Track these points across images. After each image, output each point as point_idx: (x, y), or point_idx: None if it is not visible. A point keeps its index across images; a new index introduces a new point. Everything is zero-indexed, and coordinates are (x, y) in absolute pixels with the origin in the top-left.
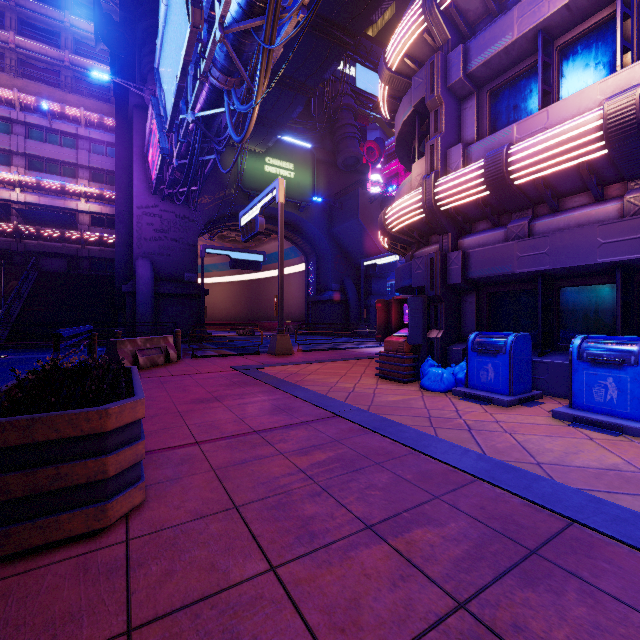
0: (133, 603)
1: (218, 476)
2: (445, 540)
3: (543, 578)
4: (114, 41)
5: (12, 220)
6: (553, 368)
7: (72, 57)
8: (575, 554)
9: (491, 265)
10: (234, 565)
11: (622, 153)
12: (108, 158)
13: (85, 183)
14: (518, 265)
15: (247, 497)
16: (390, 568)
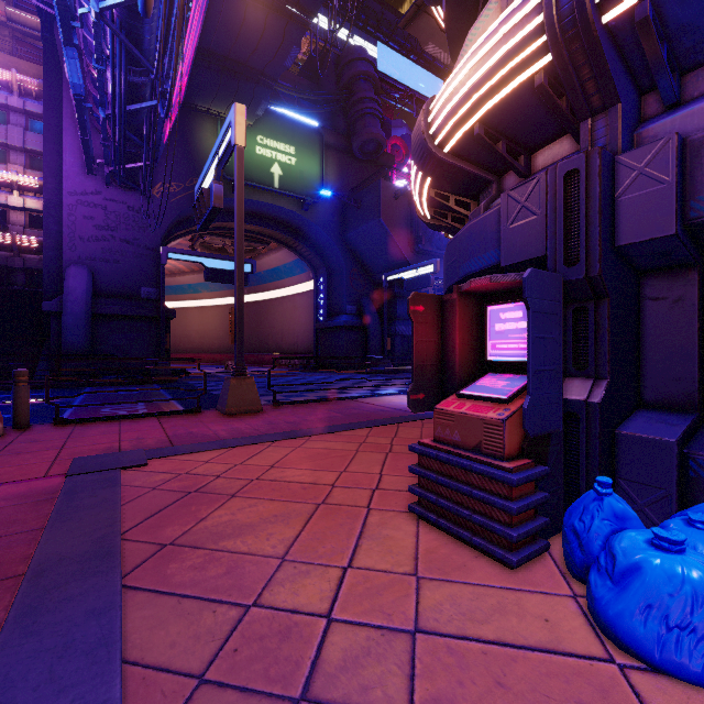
0: None
1: None
2: None
3: None
4: None
5: None
6: None
7: (10, 10)
8: None
9: None
10: None
11: None
12: None
13: (19, 170)
14: None
15: None
16: None
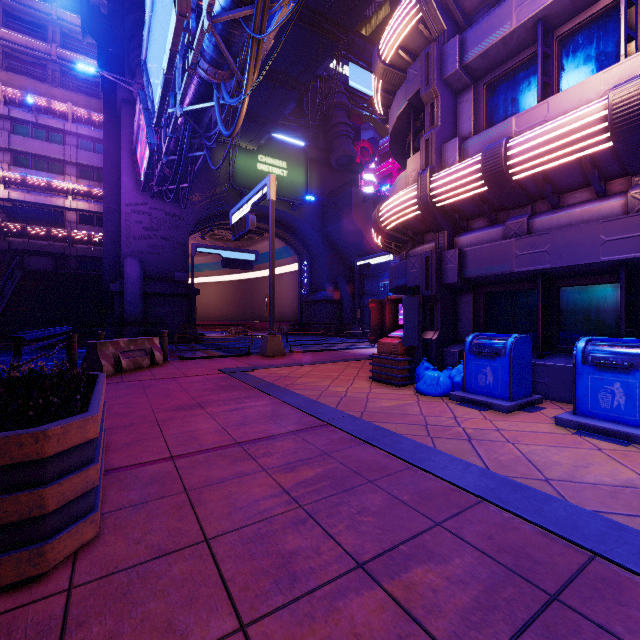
0: None
1: (190, 499)
2: (450, 582)
3: (570, 636)
4: (102, 34)
5: None
6: (554, 371)
7: (59, 51)
8: (603, 600)
9: (489, 264)
10: (195, 623)
11: (627, 145)
12: (96, 154)
13: (72, 180)
14: (517, 264)
15: (221, 526)
16: (385, 624)
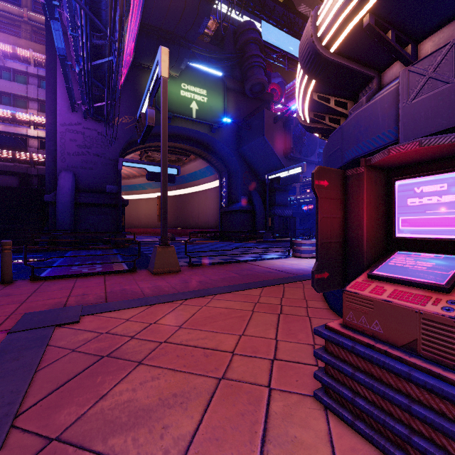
0: None
1: None
2: None
3: None
4: None
5: None
6: None
7: (30, 14)
8: None
9: None
10: None
11: None
12: None
13: (34, 113)
14: None
15: None
16: None
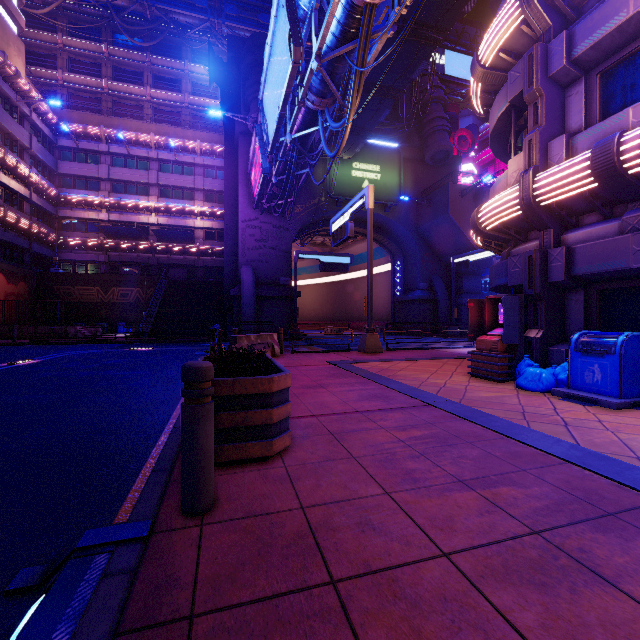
0: (300, 496)
1: (336, 438)
2: (527, 496)
3: (615, 530)
4: (223, 80)
5: (149, 239)
6: None
7: (190, 98)
8: None
9: (601, 260)
10: (360, 488)
11: None
12: (217, 180)
13: (200, 204)
14: (634, 260)
15: (361, 452)
16: (478, 505)
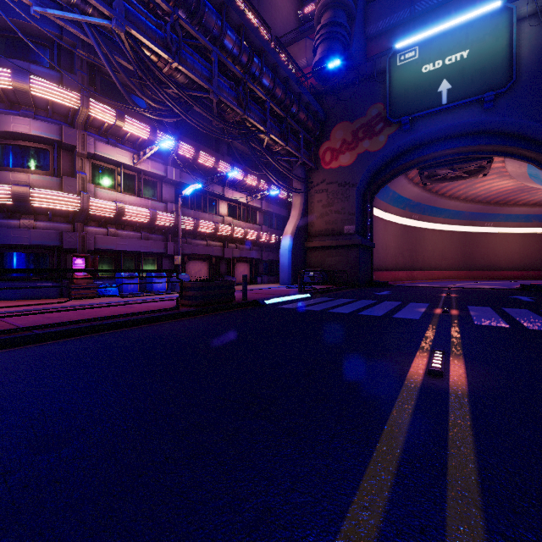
0: None
1: None
2: None
3: None
4: None
5: None
6: None
7: None
8: None
9: (107, 244)
10: None
11: (150, 224)
12: None
13: None
14: (118, 247)
15: None
16: None
